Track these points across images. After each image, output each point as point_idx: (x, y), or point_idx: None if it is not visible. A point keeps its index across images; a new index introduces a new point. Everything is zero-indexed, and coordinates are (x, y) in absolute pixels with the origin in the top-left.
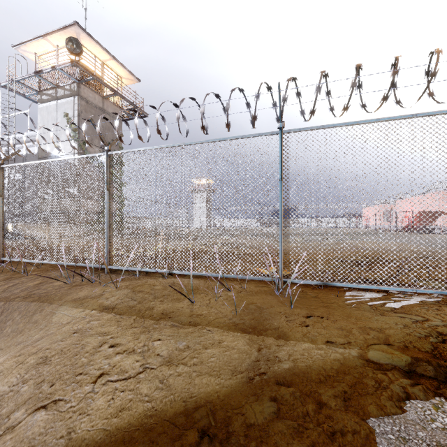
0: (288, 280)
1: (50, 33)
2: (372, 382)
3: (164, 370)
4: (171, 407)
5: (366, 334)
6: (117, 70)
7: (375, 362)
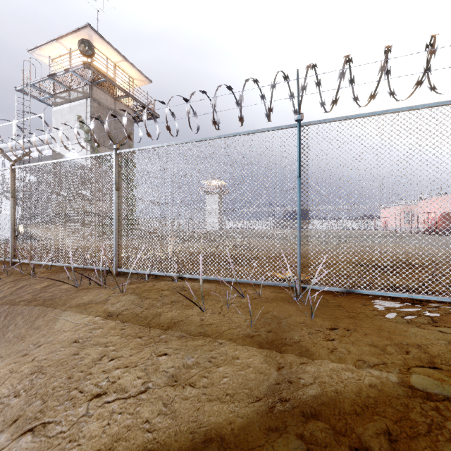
0: (307, 286)
1: (63, 36)
2: (422, 418)
3: (169, 392)
4: (175, 442)
5: (404, 352)
6: (129, 72)
7: (421, 389)
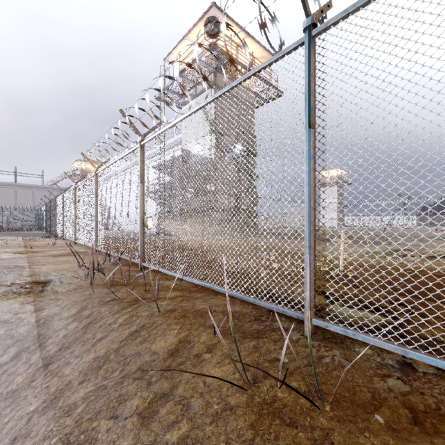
0: None
1: (191, 29)
2: None
3: None
4: None
5: None
6: (251, 50)
7: None
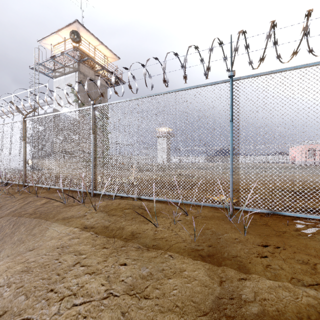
0: (238, 207)
1: (60, 29)
2: None
3: (127, 302)
4: None
5: None
6: (104, 52)
7: None
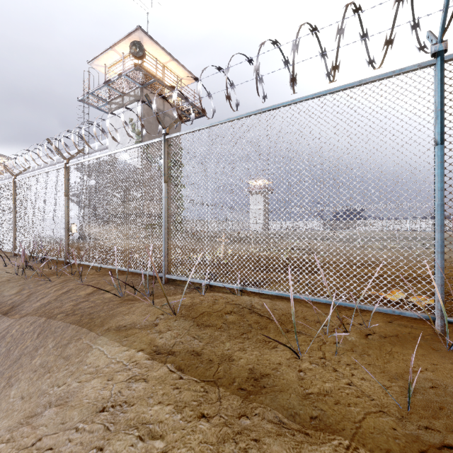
0: None
1: (117, 43)
2: None
3: None
4: None
5: None
6: (177, 72)
7: None
